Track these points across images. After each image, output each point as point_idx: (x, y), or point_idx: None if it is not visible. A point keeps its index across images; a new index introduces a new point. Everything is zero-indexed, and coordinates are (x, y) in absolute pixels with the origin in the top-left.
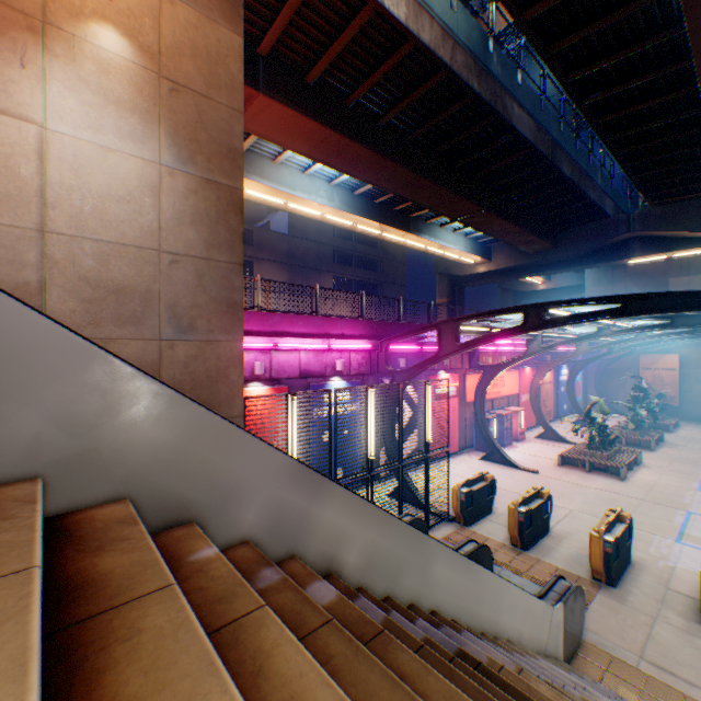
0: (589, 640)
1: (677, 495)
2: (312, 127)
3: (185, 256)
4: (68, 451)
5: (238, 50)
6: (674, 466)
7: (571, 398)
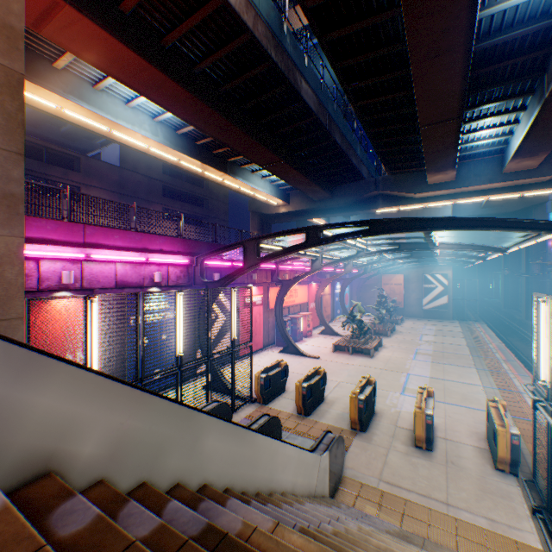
0: (348, 475)
1: (402, 364)
2: (129, 55)
3: None
4: None
5: None
6: (401, 345)
7: (342, 305)
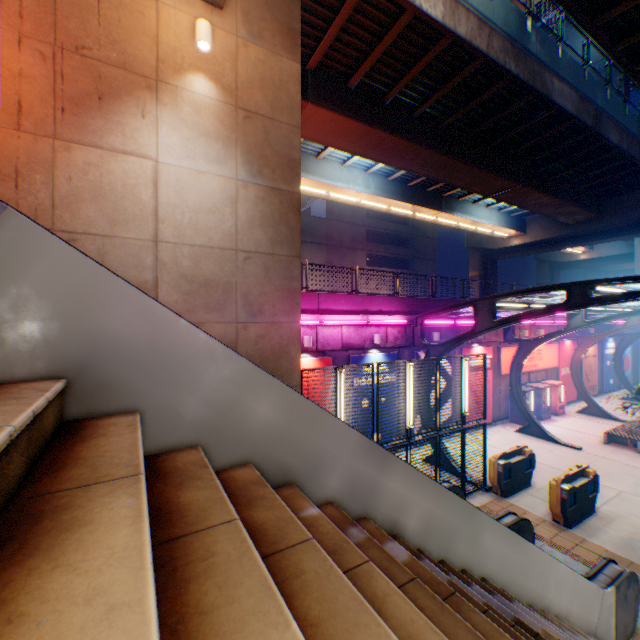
0: None
1: None
2: (353, 126)
3: (255, 253)
4: (215, 427)
5: (296, 75)
6: None
7: (618, 372)
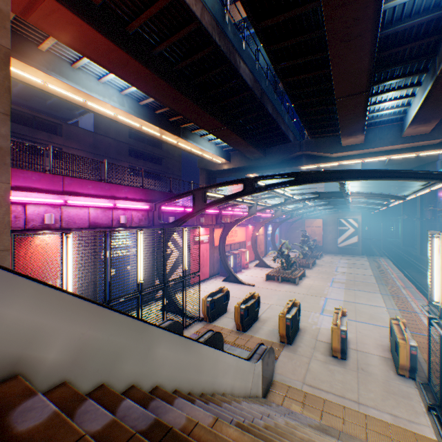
0: (277, 379)
1: (321, 290)
2: (100, 39)
3: None
4: None
5: None
6: (320, 275)
7: (273, 243)
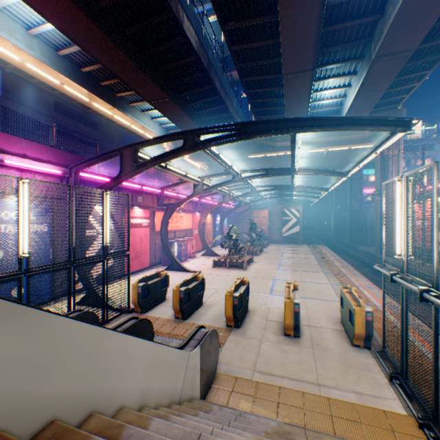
0: (223, 371)
1: (270, 273)
2: None
3: None
4: None
5: None
6: (268, 260)
7: (222, 233)
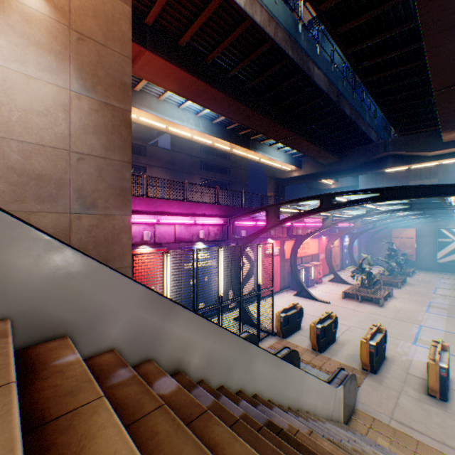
0: (360, 408)
1: (414, 315)
2: (183, 75)
3: (89, 155)
4: None
5: (128, 16)
6: (412, 297)
7: (350, 256)
